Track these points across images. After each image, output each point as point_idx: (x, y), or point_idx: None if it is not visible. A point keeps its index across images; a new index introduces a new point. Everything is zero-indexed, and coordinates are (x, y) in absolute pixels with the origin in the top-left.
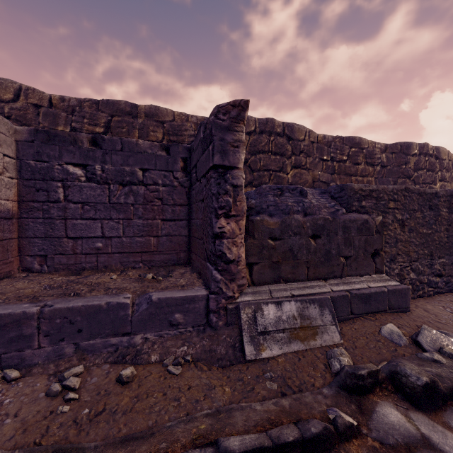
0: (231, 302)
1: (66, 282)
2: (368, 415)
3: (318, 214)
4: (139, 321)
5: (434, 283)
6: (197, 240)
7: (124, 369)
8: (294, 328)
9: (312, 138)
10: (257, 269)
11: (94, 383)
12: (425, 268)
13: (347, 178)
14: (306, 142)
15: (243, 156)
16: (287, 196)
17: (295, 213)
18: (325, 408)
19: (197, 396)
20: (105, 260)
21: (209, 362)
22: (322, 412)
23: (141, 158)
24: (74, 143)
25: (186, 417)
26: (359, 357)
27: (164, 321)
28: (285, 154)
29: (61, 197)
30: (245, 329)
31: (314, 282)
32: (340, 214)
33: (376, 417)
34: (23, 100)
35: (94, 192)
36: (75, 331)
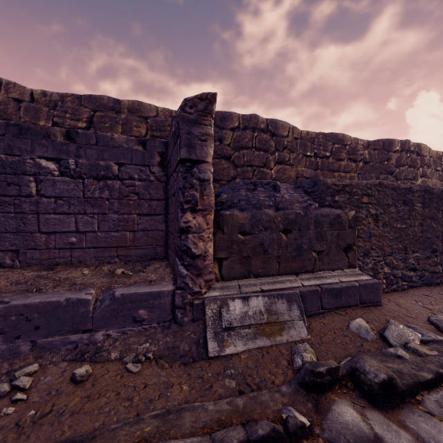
0: (198, 298)
1: (34, 277)
2: (323, 414)
3: (290, 208)
4: (101, 318)
5: (408, 277)
6: (171, 234)
7: (79, 367)
8: (261, 323)
9: (296, 134)
10: (227, 264)
11: (47, 383)
12: (399, 262)
13: (330, 173)
14: (290, 138)
15: (211, 150)
16: (260, 190)
17: (266, 207)
18: (281, 406)
19: (152, 395)
20: (79, 255)
21: (171, 359)
22: (276, 411)
23: (117, 153)
24: (47, 137)
25: (134, 418)
26: (324, 353)
27: (128, 317)
28: (269, 150)
29: (33, 192)
30: (210, 325)
31: (285, 276)
32: (312, 208)
33: (331, 417)
34: (4, 94)
35: (68, 187)
36: (32, 328)
